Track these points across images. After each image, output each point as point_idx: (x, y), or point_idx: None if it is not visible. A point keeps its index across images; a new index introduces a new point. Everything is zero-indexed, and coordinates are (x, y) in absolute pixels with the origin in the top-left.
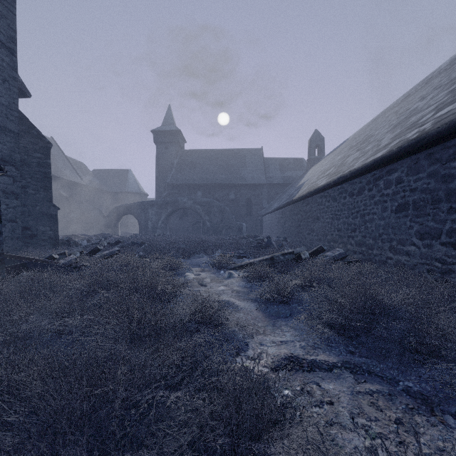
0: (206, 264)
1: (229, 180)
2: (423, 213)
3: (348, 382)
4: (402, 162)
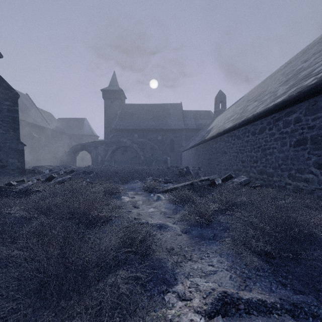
0: (140, 188)
1: (158, 126)
2: (321, 146)
3: None
4: (301, 105)
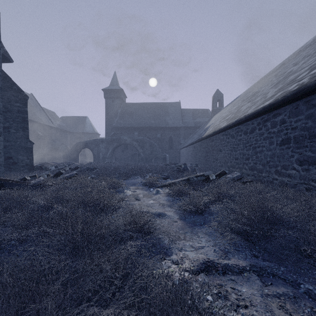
0: (140, 183)
1: (157, 124)
2: (302, 145)
3: (257, 285)
4: (285, 108)
